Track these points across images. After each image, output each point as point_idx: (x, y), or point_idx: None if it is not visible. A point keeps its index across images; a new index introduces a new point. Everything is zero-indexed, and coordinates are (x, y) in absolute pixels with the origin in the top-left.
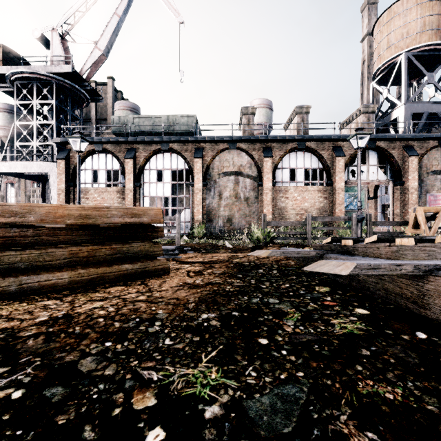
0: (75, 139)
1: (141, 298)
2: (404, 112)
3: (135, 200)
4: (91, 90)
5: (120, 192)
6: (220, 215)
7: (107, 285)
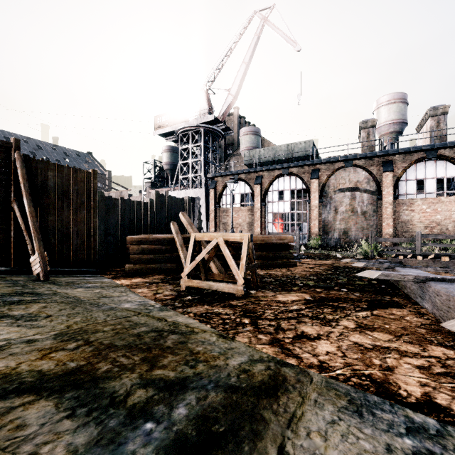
0: (230, 182)
1: (288, 272)
2: None
3: (261, 217)
4: (225, 128)
5: (250, 210)
6: (336, 228)
7: (272, 268)
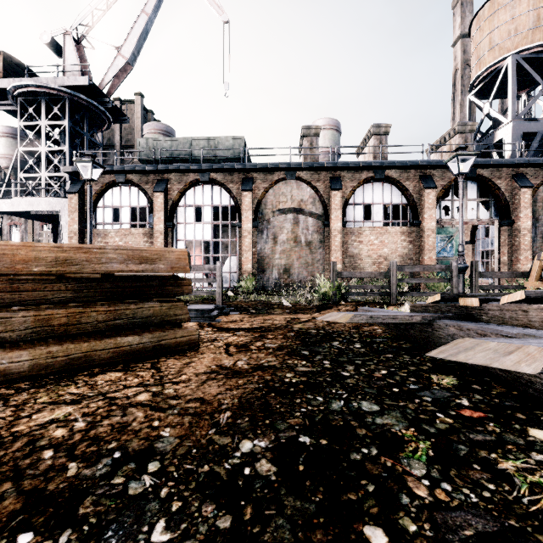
0: (85, 164)
1: (142, 397)
2: (511, 132)
3: (166, 245)
4: (113, 108)
5: (147, 235)
6: (275, 264)
7: (96, 370)
